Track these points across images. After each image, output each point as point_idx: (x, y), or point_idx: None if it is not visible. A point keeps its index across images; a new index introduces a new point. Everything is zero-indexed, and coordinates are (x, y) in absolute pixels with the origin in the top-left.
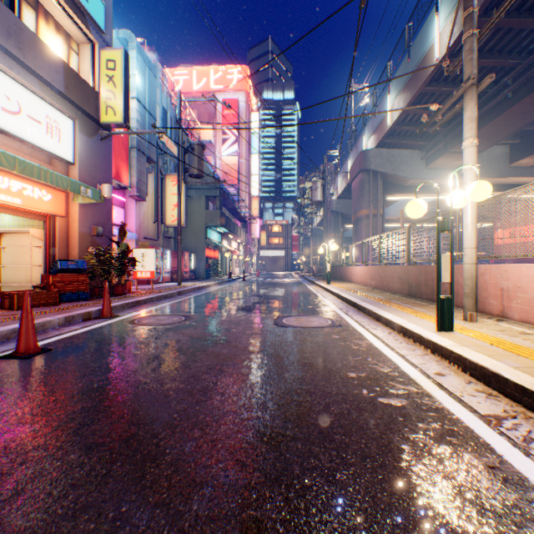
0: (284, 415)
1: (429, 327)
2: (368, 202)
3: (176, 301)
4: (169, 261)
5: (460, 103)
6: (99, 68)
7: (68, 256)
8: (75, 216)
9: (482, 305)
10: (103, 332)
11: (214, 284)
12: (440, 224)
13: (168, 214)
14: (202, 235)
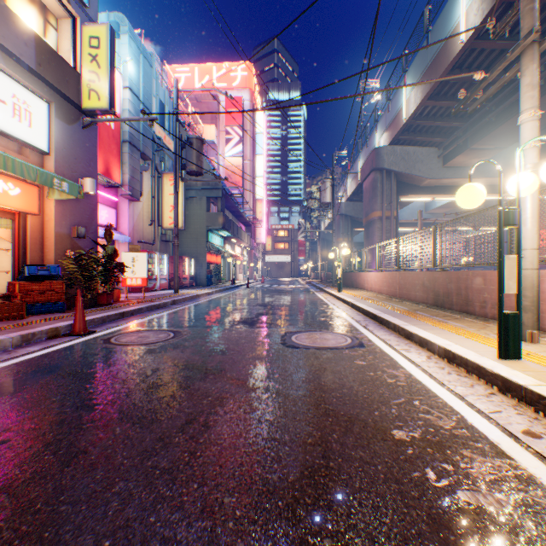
0: (303, 541)
1: (484, 352)
2: (381, 203)
3: (169, 312)
4: (167, 267)
5: (512, 69)
6: (81, 45)
7: (41, 260)
8: (50, 214)
9: (539, 321)
10: (65, 356)
11: (214, 291)
12: (504, 215)
13: (166, 216)
14: (203, 239)
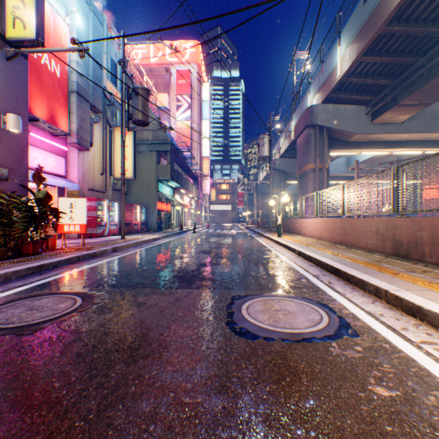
0: None
1: None
2: (314, 156)
3: (102, 262)
4: (117, 213)
5: None
6: None
7: None
8: None
9: None
10: None
11: (162, 236)
12: None
13: (117, 167)
14: (153, 189)
